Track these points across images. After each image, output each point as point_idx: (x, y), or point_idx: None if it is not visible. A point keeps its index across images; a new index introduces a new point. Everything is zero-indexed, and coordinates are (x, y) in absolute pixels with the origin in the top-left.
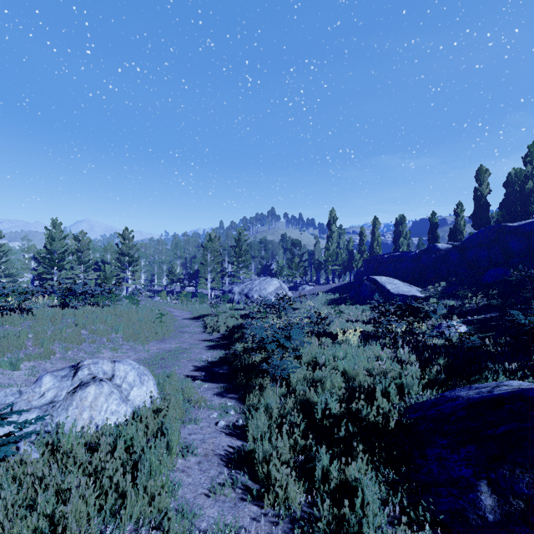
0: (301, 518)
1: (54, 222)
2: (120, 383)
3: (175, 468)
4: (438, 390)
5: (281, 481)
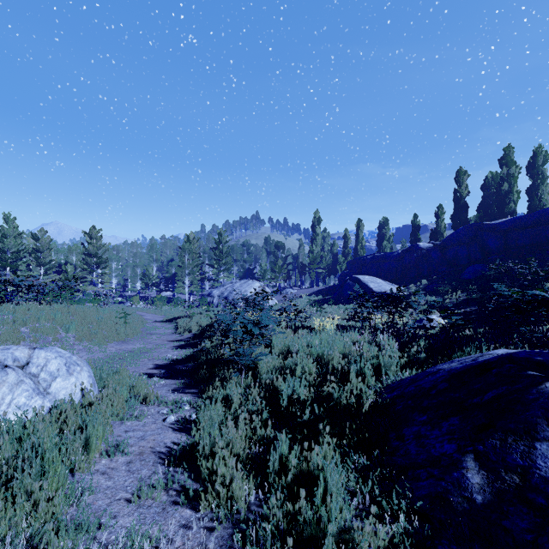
0: (247, 520)
1: (6, 217)
2: (37, 372)
3: (92, 470)
4: (418, 371)
5: (227, 477)
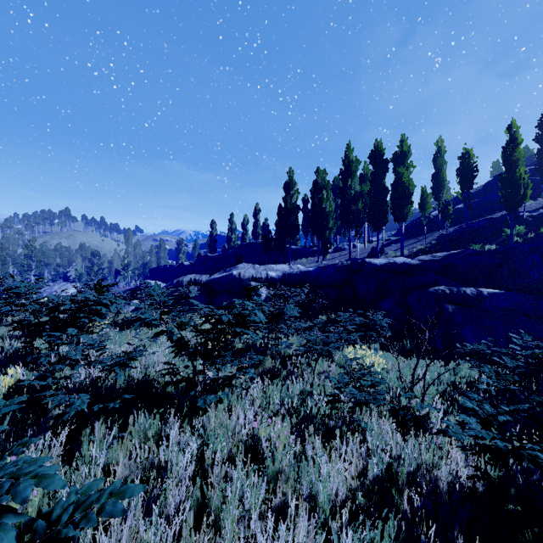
0: None
1: None
2: None
3: None
4: None
5: None
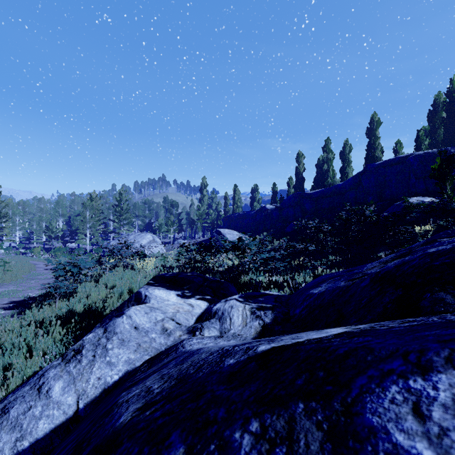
0: None
1: None
2: None
3: None
4: None
5: None
